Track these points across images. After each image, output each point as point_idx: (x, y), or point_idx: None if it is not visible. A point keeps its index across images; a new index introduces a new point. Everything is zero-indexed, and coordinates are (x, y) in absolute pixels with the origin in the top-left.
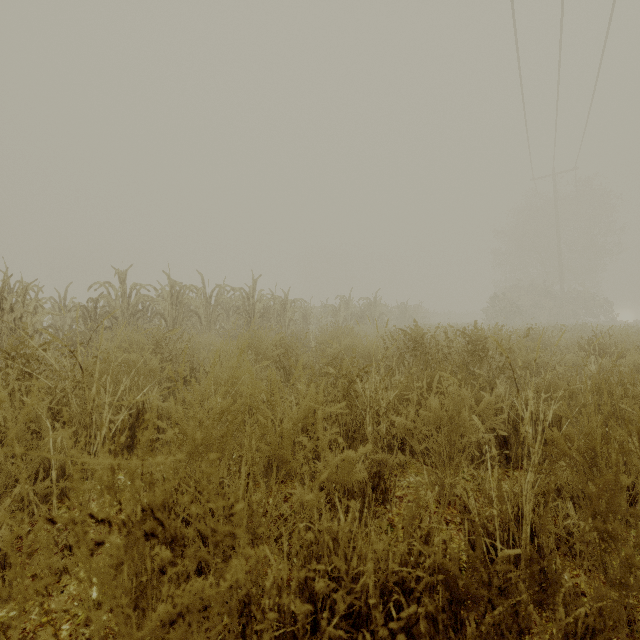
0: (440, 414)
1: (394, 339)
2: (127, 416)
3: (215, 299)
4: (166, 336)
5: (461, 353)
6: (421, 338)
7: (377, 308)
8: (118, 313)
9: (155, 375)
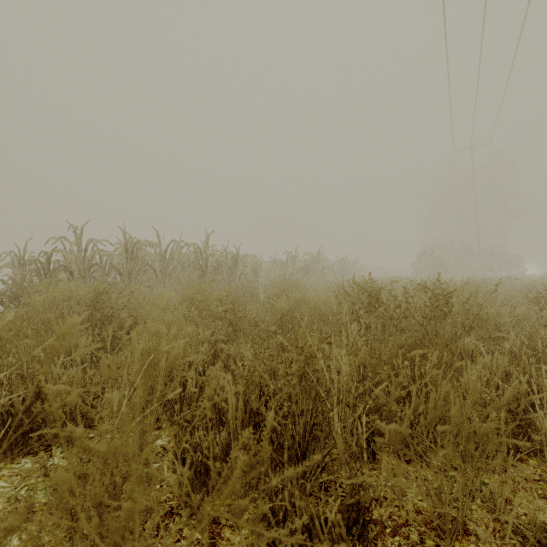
0: (460, 425)
1: (347, 294)
2: (19, 397)
3: (170, 254)
4: (107, 290)
5: (424, 310)
6: (377, 293)
7: (320, 263)
8: (73, 267)
9: (72, 339)
